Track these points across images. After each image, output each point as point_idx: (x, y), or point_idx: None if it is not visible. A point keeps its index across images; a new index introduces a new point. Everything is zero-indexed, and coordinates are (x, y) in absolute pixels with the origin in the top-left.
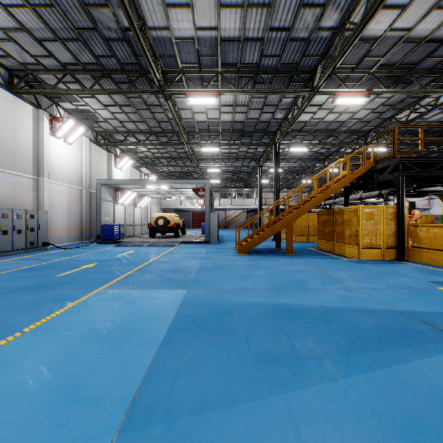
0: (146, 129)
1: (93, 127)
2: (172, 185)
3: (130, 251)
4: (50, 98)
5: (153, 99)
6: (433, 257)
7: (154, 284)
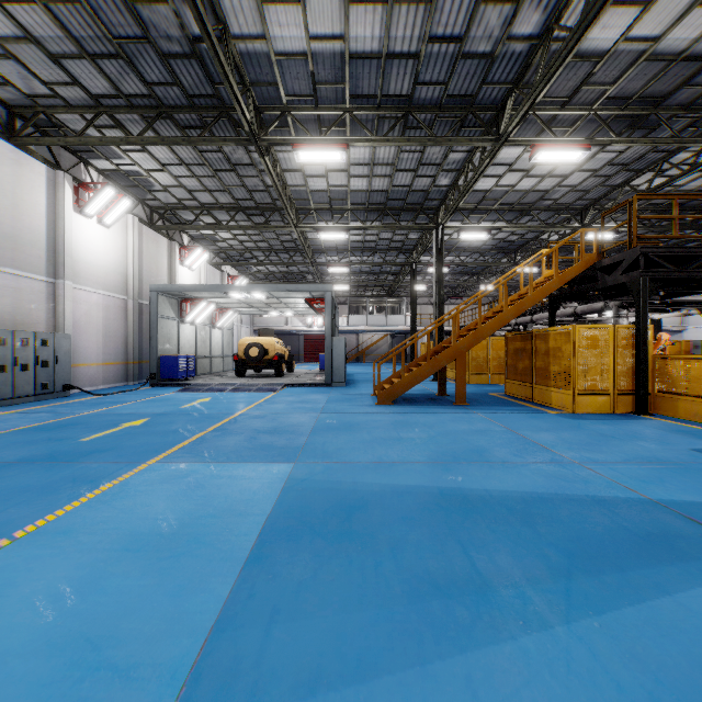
0: (230, 202)
1: (146, 200)
2: (271, 293)
3: (204, 399)
4: (76, 153)
5: (241, 154)
6: (695, 409)
7: (239, 455)
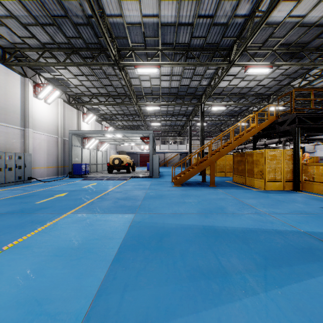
0: (105, 93)
1: (66, 91)
2: (124, 135)
3: (93, 183)
4: (34, 69)
5: (110, 70)
6: (321, 188)
7: (109, 210)
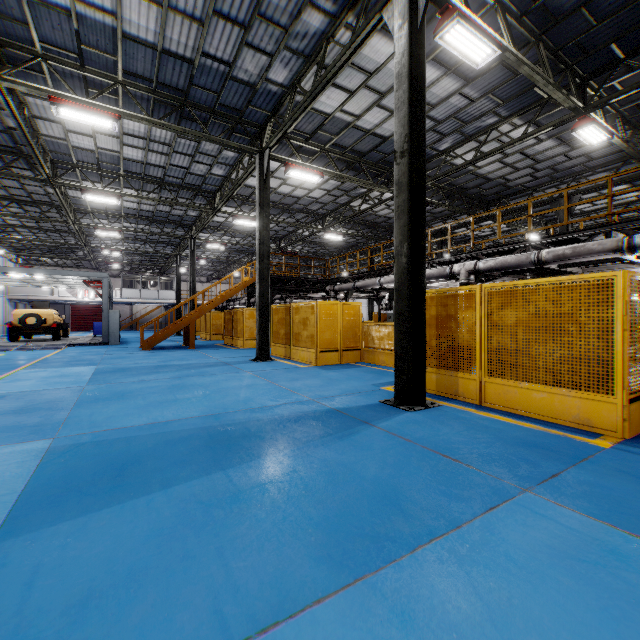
0: (5, 194)
1: None
2: (52, 275)
3: (0, 354)
4: None
5: (28, 174)
6: None
7: (66, 366)
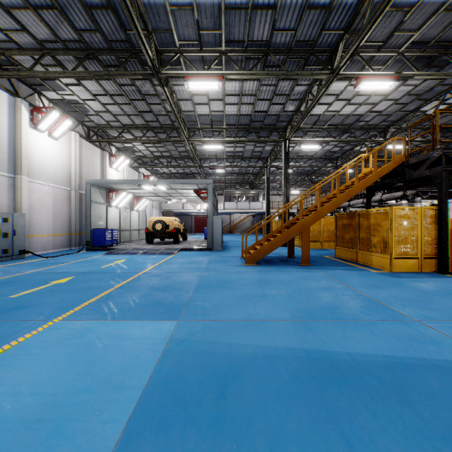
0: (142, 123)
1: (84, 122)
2: (170, 186)
3: (120, 260)
4: (31, 86)
5: (148, 87)
6: None
7: (133, 312)
